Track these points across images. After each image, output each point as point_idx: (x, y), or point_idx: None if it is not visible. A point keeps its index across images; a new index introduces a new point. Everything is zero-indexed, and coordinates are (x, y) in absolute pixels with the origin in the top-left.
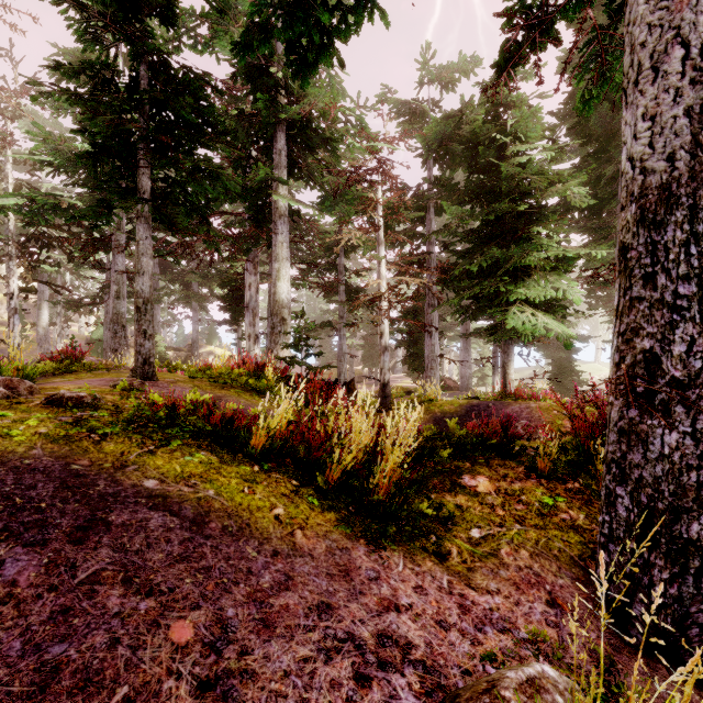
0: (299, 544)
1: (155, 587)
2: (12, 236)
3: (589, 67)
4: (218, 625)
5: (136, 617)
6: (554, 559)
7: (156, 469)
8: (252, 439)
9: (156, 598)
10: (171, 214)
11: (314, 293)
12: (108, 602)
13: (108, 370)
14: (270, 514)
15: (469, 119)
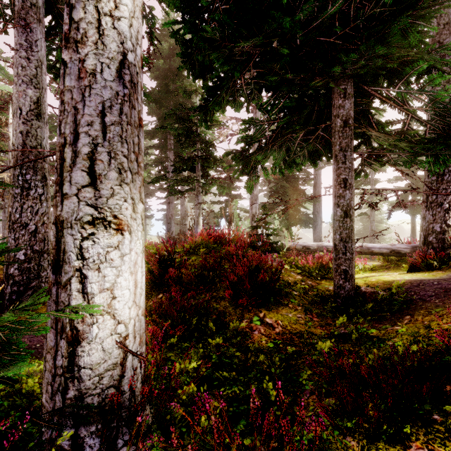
0: None
1: None
2: None
3: None
4: None
5: None
6: None
7: None
8: None
9: None
10: None
11: None
12: None
13: None
14: None
15: None
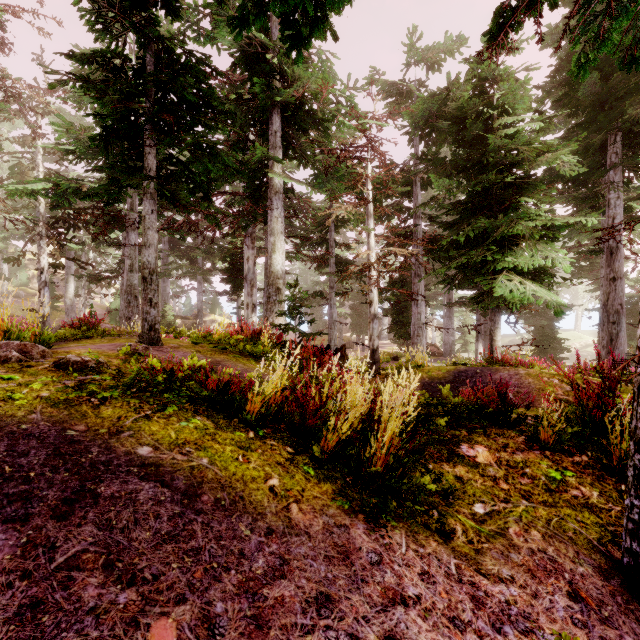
0: (294, 520)
1: (138, 573)
2: (43, 218)
3: (586, 29)
4: (204, 625)
5: (113, 614)
6: (569, 542)
7: (151, 435)
8: (247, 405)
9: (138, 588)
10: (175, 191)
11: (306, 267)
12: (84, 593)
13: (119, 336)
14: (265, 486)
15: (455, 95)
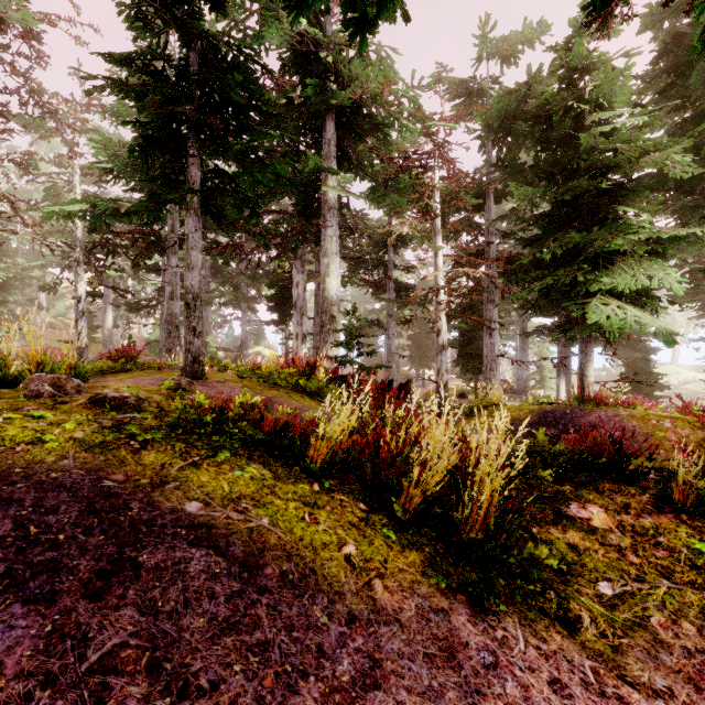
0: (380, 602)
1: (191, 679)
2: (80, 244)
3: None
4: None
5: None
6: None
7: (200, 488)
8: (309, 451)
9: (192, 702)
10: (221, 206)
11: (359, 293)
12: None
13: (160, 369)
14: (339, 554)
15: (536, 91)
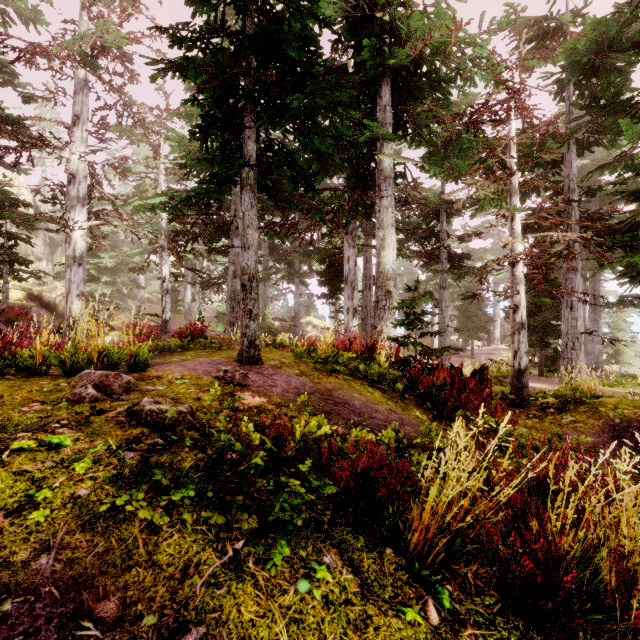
0: None
1: None
2: (165, 232)
3: None
4: None
5: None
6: None
7: None
8: (410, 529)
9: None
10: (276, 181)
11: (402, 265)
12: None
13: (220, 349)
14: None
15: None
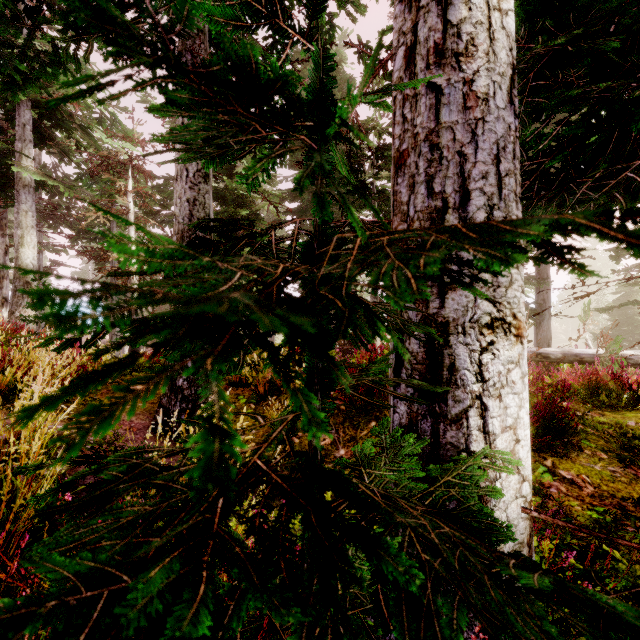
0: None
1: None
2: None
3: None
4: None
5: None
6: (148, 414)
7: None
8: None
9: None
10: None
11: None
12: None
13: None
14: None
15: None
